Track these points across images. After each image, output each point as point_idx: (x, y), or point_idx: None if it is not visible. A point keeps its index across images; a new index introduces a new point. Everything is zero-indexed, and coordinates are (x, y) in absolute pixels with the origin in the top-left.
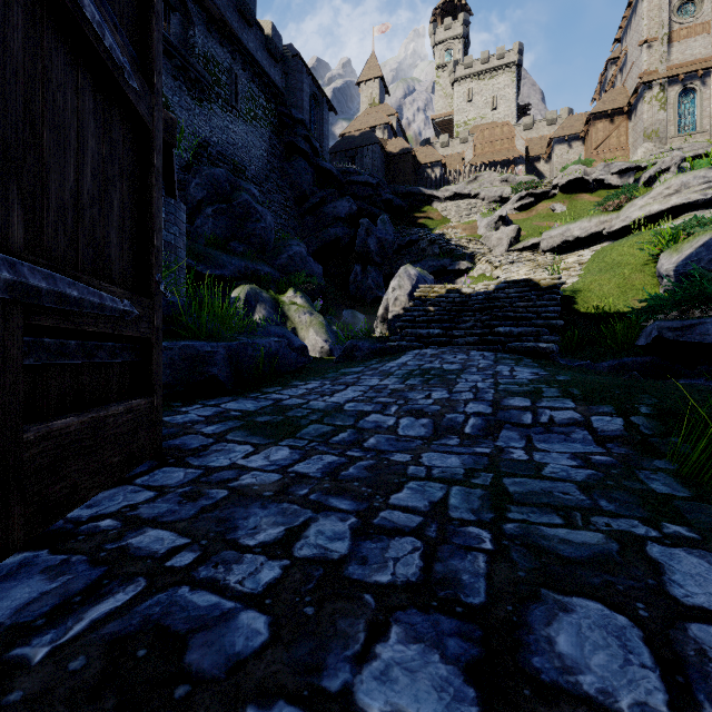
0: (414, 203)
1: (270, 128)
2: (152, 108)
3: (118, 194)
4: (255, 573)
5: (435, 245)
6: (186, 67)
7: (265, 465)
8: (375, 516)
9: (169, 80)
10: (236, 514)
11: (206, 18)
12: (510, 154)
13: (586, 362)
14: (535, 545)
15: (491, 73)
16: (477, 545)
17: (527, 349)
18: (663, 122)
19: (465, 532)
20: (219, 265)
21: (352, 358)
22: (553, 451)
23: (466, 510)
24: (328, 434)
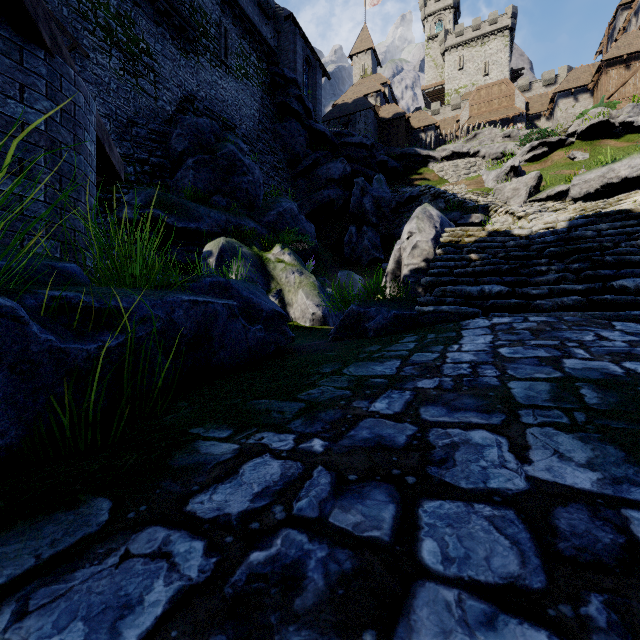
0: (409, 164)
1: (262, 88)
2: None
3: None
4: None
5: (440, 199)
6: (169, 12)
7: None
8: None
9: (151, 26)
10: None
11: None
12: (509, 112)
13: None
14: None
15: (482, 40)
16: None
17: None
18: None
19: None
20: (194, 217)
21: (358, 332)
22: None
23: None
24: None
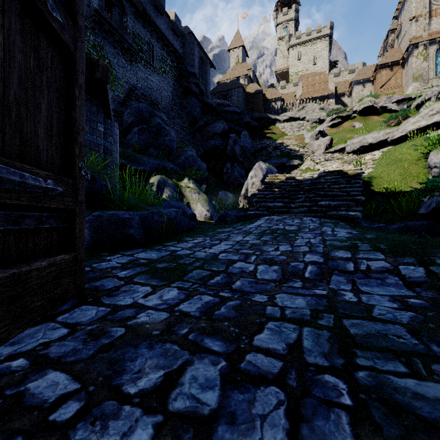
0: (264, 123)
1: (174, 78)
2: (76, 39)
3: (46, 100)
4: (128, 434)
5: (277, 149)
6: (121, 40)
7: (158, 304)
8: (242, 360)
9: (111, 49)
10: (126, 355)
11: (134, 10)
12: (325, 92)
13: (382, 224)
14: (392, 401)
15: (312, 42)
16: (337, 399)
17: (341, 216)
18: (426, 69)
19: (322, 381)
20: (141, 163)
21: (224, 222)
22: (375, 293)
23: (319, 353)
24: (207, 277)
